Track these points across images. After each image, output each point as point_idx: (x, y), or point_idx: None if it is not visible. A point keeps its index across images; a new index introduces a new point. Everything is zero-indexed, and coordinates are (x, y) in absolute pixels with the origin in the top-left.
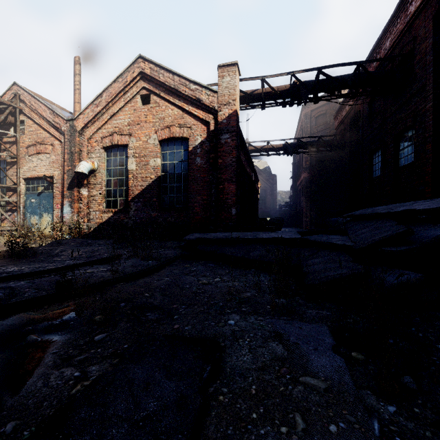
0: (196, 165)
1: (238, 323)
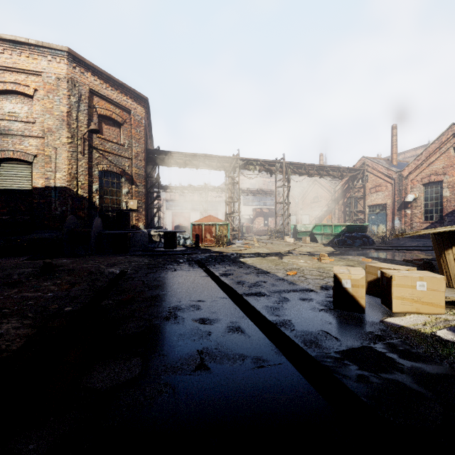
0: None
1: None
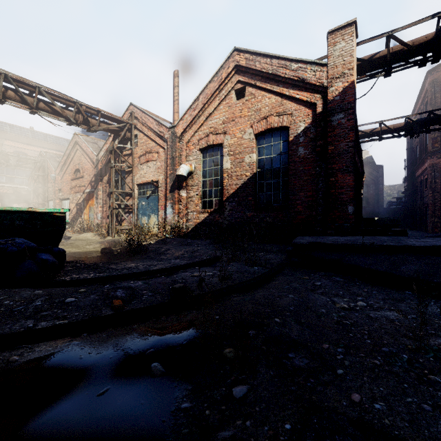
0: (299, 156)
1: None
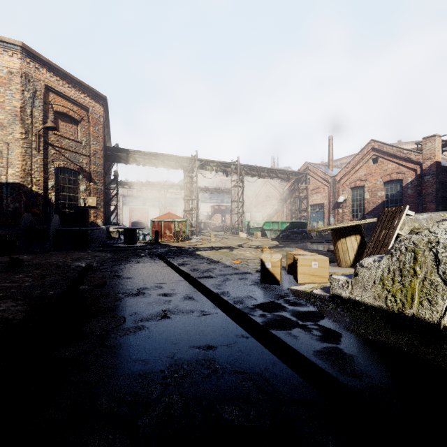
0: (408, 194)
1: None
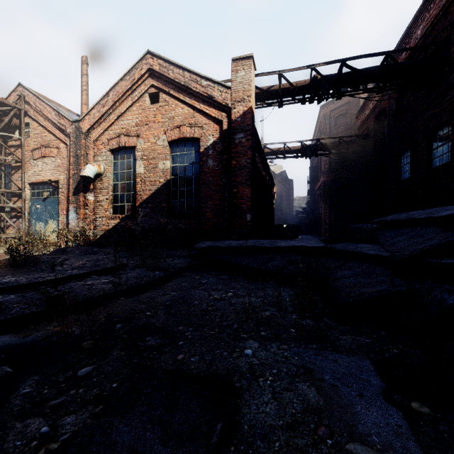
0: (208, 167)
1: (256, 353)
